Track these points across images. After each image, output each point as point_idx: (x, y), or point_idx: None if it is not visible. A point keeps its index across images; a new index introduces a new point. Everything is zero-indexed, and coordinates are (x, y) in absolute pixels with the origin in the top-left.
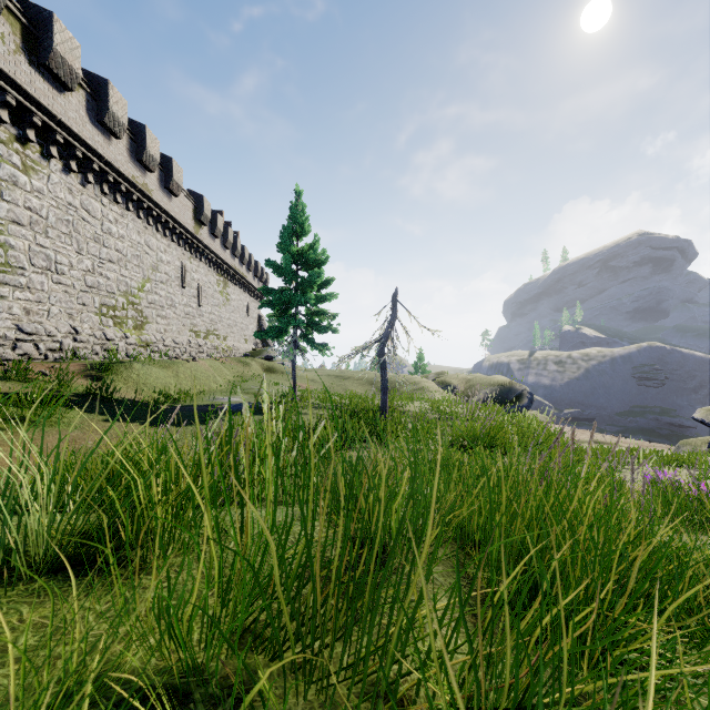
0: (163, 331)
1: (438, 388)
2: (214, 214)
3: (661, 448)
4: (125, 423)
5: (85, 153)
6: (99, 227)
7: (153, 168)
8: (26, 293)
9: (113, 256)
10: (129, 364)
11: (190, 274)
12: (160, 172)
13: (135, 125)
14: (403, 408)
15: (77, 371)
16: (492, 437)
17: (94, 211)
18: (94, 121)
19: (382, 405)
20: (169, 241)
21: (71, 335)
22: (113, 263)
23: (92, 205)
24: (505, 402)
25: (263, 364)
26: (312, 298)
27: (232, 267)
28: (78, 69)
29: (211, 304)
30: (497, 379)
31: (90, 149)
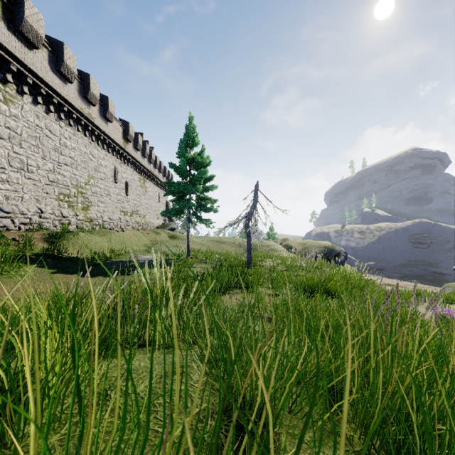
0: (102, 211)
1: (284, 249)
2: (136, 135)
3: (430, 288)
4: (67, 274)
5: (48, 91)
6: (58, 142)
7: (95, 103)
8: (6, 185)
9: (68, 161)
10: (76, 233)
11: (120, 174)
12: (100, 106)
13: (83, 74)
14: (261, 263)
15: (39, 238)
16: (326, 285)
17: (54, 130)
18: (54, 70)
19: (247, 261)
20: (106, 152)
21: (38, 214)
22: (68, 166)
23: (53, 127)
24: (328, 258)
25: (169, 233)
26: (200, 189)
27: (148, 170)
28: (42, 34)
29: (134, 194)
30: (323, 243)
31: (51, 88)
